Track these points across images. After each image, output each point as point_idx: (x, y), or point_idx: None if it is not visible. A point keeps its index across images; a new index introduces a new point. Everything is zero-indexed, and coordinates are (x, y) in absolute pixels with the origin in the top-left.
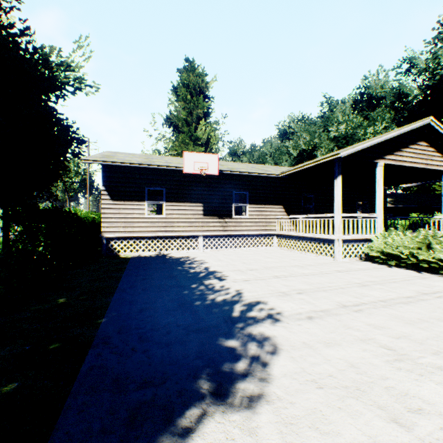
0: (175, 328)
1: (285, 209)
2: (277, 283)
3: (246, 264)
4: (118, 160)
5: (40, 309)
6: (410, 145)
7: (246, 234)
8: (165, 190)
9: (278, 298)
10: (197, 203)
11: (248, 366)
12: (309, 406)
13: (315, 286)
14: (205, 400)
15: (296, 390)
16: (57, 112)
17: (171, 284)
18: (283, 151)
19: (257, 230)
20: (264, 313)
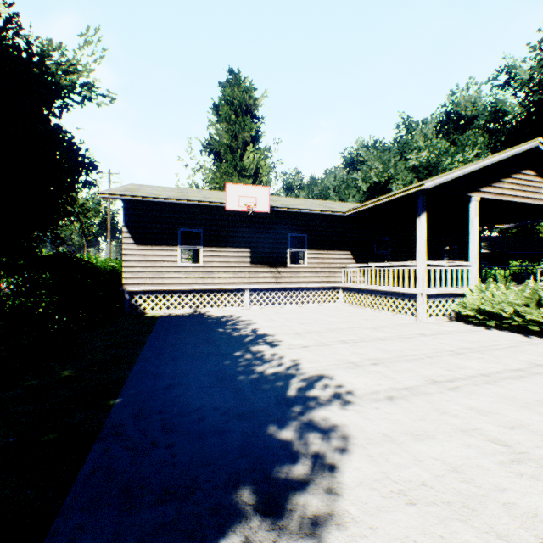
0: (211, 412)
1: (353, 256)
2: (345, 350)
3: (305, 325)
4: (143, 194)
5: (36, 385)
6: (513, 174)
7: (305, 288)
8: (202, 231)
9: (347, 371)
10: (243, 248)
11: (310, 469)
12: (397, 534)
13: (394, 354)
14: (249, 522)
15: (378, 508)
16: (62, 130)
17: (208, 351)
18: (350, 185)
19: (319, 282)
20: (330, 391)
